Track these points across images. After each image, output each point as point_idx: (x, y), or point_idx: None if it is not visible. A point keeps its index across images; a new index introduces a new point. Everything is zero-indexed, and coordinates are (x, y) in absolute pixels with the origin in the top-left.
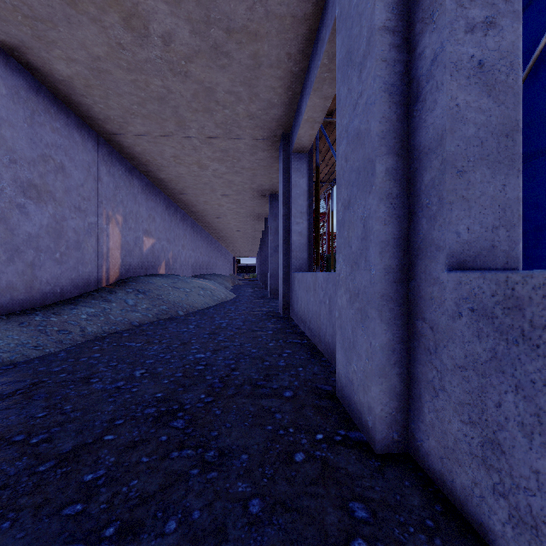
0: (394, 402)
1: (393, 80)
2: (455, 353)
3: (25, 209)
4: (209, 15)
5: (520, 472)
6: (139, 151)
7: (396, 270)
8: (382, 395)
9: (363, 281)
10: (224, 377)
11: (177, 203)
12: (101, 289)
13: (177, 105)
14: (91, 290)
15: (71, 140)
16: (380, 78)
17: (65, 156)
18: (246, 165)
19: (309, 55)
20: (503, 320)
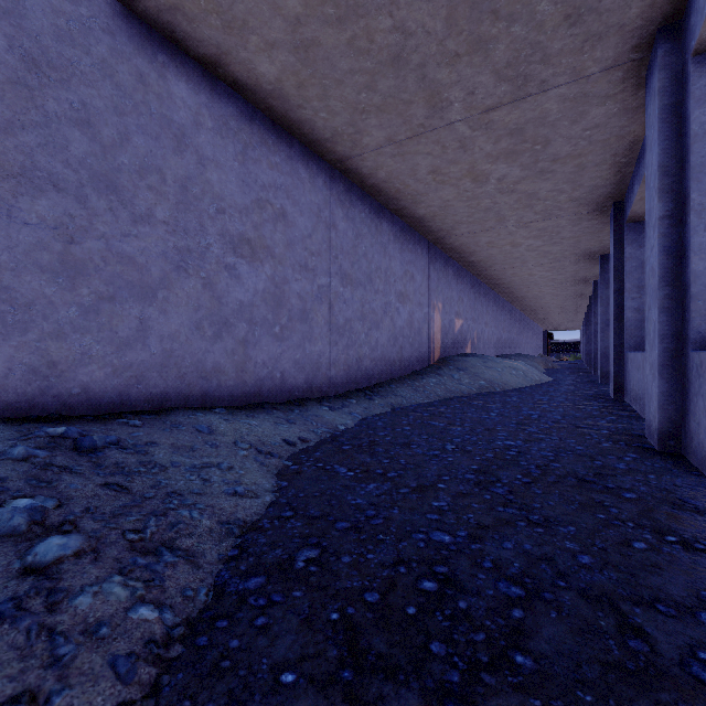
0: (671, 424)
1: (670, 244)
2: (692, 390)
3: (398, 310)
4: (538, 159)
5: (702, 429)
6: (457, 245)
7: (672, 351)
8: (662, 419)
9: (654, 357)
10: (554, 422)
11: (481, 279)
12: (431, 366)
13: (500, 209)
14: (425, 366)
15: (416, 253)
16: (660, 245)
17: (413, 267)
18: (566, 236)
19: (638, 148)
20: (699, 371)
